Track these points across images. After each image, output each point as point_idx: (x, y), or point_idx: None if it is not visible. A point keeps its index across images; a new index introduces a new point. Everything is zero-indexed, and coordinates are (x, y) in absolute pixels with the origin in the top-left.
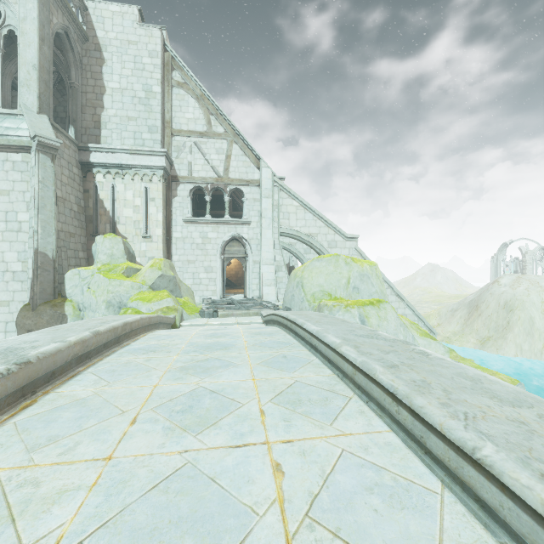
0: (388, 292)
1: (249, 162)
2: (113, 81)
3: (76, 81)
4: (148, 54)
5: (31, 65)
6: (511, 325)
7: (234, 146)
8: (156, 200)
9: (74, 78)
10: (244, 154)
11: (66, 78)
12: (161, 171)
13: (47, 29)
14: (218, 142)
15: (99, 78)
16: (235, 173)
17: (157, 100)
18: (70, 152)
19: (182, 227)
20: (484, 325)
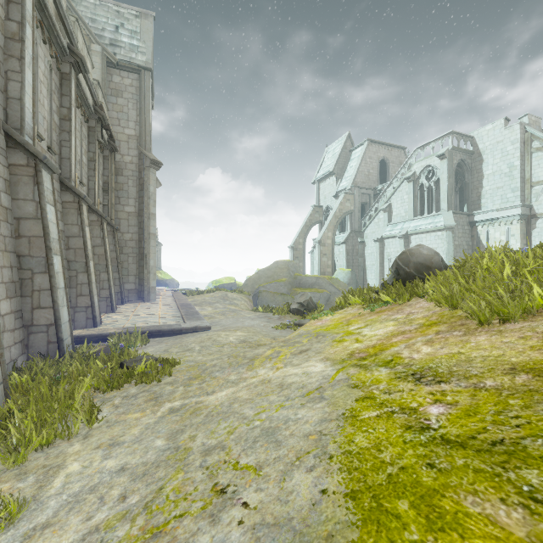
0: None
1: None
2: (488, 170)
3: (467, 178)
4: (510, 144)
5: (445, 191)
6: None
7: None
8: (515, 235)
9: (466, 177)
10: None
11: (463, 179)
12: (518, 216)
13: (451, 170)
14: None
15: (480, 171)
16: None
17: (517, 170)
18: (463, 220)
19: None
20: None
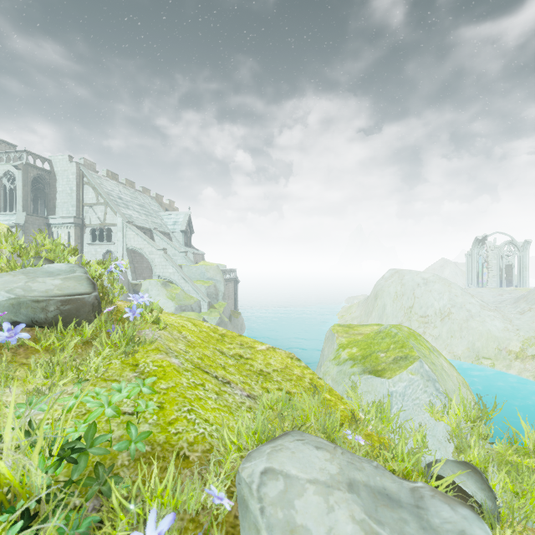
0: (180, 278)
1: (114, 215)
2: (60, 188)
3: (47, 190)
4: (72, 174)
5: (20, 196)
6: (373, 310)
7: (108, 208)
8: (72, 236)
9: (47, 189)
10: (112, 211)
11: (44, 190)
12: (73, 224)
13: (27, 181)
14: (101, 207)
15: (55, 187)
16: (109, 221)
17: (75, 193)
18: (40, 221)
19: (88, 247)
20: (365, 311)
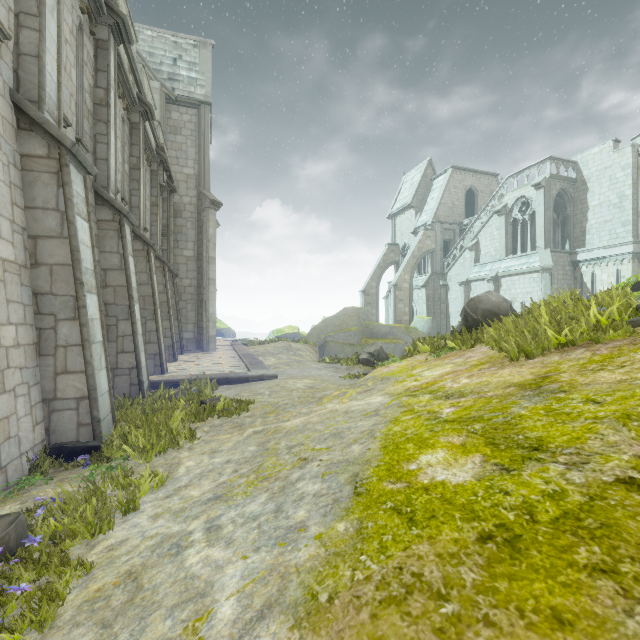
0: None
1: None
2: (594, 200)
3: (569, 210)
4: (620, 170)
5: (541, 226)
6: None
7: None
8: (626, 277)
9: (568, 210)
10: None
11: (564, 211)
12: (629, 255)
13: (549, 202)
14: None
15: (584, 202)
16: None
17: (629, 200)
18: (564, 259)
19: None
20: None
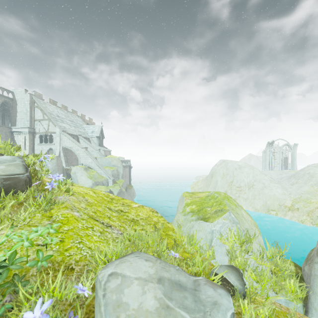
0: (95, 165)
1: (54, 126)
2: (19, 109)
3: (11, 110)
4: (27, 101)
5: None
6: (210, 184)
7: (50, 122)
8: (27, 139)
9: (10, 110)
10: (53, 124)
11: (9, 110)
12: (28, 132)
13: None
14: (46, 121)
15: (16, 109)
16: (51, 130)
17: (29, 113)
18: (6, 130)
19: (37, 146)
20: (205, 184)
